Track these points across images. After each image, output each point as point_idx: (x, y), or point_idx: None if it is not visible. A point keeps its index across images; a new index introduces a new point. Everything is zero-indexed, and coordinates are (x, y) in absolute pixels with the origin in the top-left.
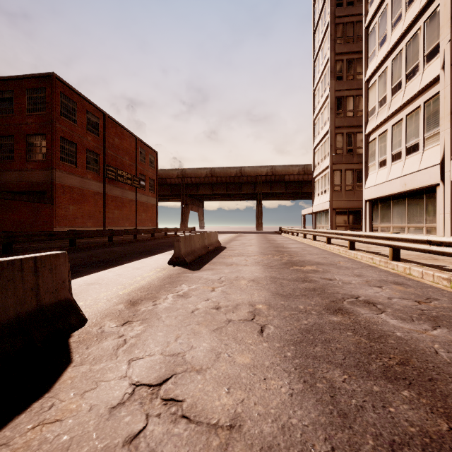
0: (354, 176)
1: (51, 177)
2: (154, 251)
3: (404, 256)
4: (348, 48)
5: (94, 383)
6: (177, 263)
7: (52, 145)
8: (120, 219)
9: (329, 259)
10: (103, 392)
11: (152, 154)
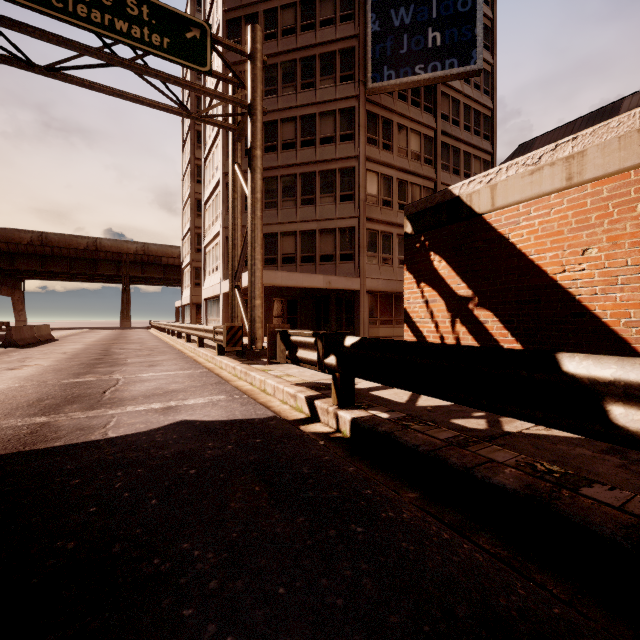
0: None
1: None
2: None
3: (194, 337)
4: None
5: (2, 359)
6: (9, 346)
7: None
8: None
9: (145, 341)
10: (7, 359)
11: None
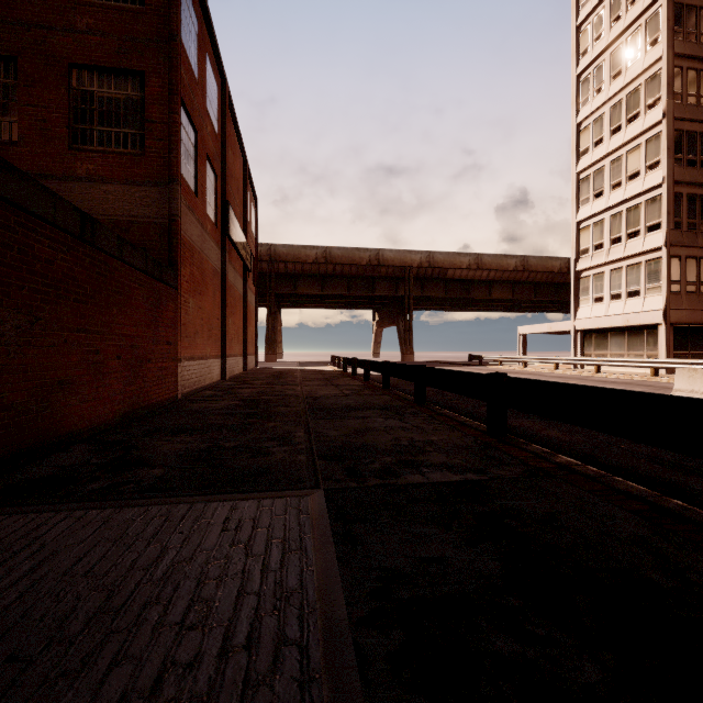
0: (698, 270)
1: (171, 207)
2: None
3: None
4: (691, 49)
5: None
6: None
7: (173, 108)
8: (232, 337)
9: None
10: None
11: (253, 204)
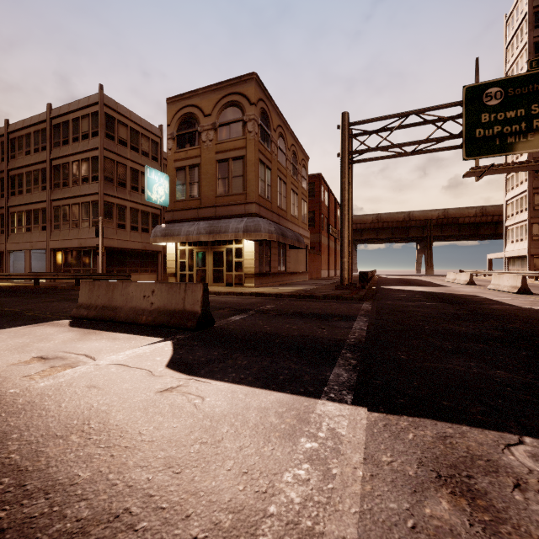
0: None
1: (319, 239)
2: (424, 282)
3: None
4: None
5: None
6: (471, 284)
7: (320, 218)
8: (331, 264)
9: None
10: None
11: (338, 209)
